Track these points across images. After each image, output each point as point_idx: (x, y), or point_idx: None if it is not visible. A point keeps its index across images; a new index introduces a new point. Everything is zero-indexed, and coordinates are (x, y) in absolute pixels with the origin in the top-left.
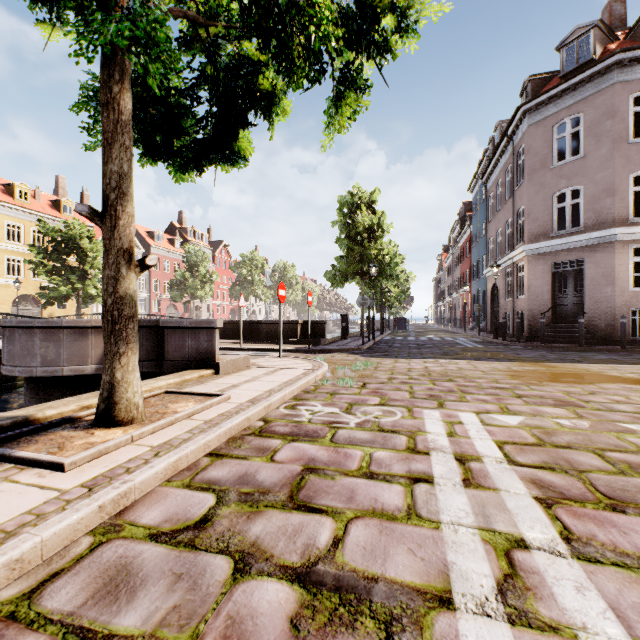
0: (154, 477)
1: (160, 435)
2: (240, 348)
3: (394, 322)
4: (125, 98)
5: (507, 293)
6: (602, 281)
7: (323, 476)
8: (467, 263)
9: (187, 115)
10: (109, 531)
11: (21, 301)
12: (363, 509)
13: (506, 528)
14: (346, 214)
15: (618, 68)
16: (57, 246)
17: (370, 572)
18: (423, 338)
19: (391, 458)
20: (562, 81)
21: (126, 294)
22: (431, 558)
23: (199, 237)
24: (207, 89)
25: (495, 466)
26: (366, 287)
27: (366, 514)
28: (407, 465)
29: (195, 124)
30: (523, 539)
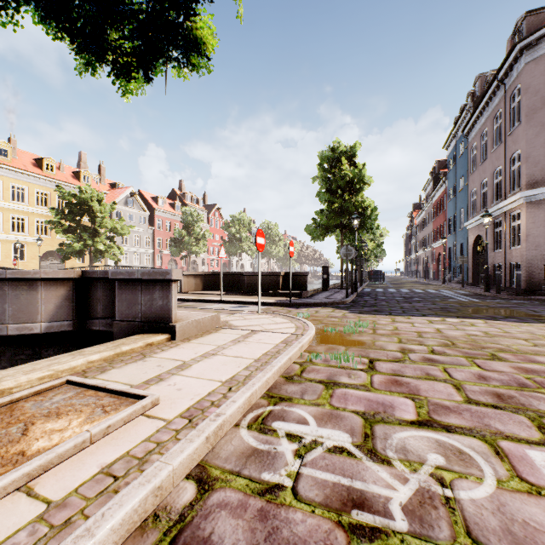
0: None
1: None
2: (220, 300)
3: (370, 274)
4: None
5: (495, 244)
6: None
7: None
8: (441, 218)
9: None
10: None
11: (48, 256)
12: None
13: None
14: (326, 169)
15: None
16: (72, 208)
17: None
18: (404, 290)
19: None
20: None
21: None
22: None
23: (195, 201)
24: None
25: None
26: (346, 240)
27: None
28: None
29: None
30: None
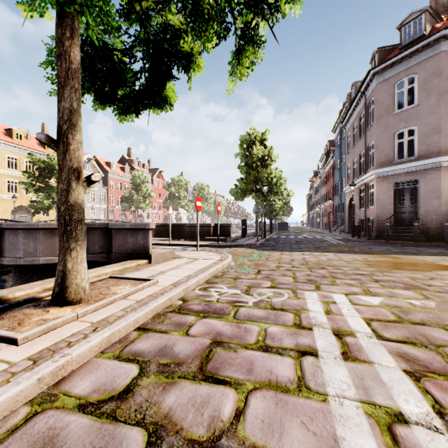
0: (90, 350)
1: (100, 313)
2: (169, 244)
3: (279, 225)
4: (74, 51)
5: (361, 204)
6: (431, 195)
7: (227, 349)
8: (331, 183)
9: (127, 71)
10: (45, 401)
11: (17, 210)
12: (260, 381)
13: (384, 401)
14: (245, 148)
15: (443, 41)
16: (42, 172)
17: (268, 447)
18: (300, 237)
19: (282, 333)
20: (401, 51)
21: (75, 203)
22: (322, 433)
23: (142, 166)
24: (141, 50)
25: (366, 340)
26: (259, 200)
27: (263, 386)
28: (295, 339)
29: (133, 77)
30: (401, 413)
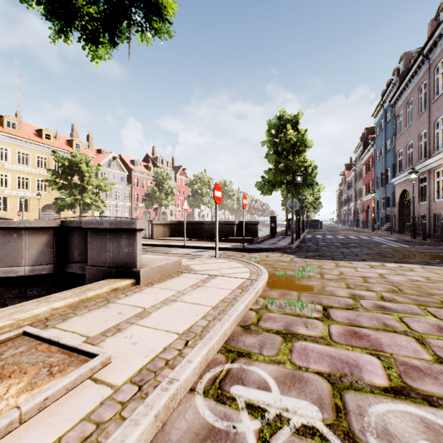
0: None
1: None
2: (183, 245)
3: (309, 223)
4: None
5: (420, 197)
6: None
7: None
8: (370, 175)
9: None
10: None
11: (47, 208)
12: None
13: None
14: (273, 134)
15: None
16: (65, 169)
17: None
18: (340, 236)
19: None
20: None
21: None
22: None
23: (165, 163)
24: None
25: None
26: (290, 194)
27: None
28: None
29: None
30: None
